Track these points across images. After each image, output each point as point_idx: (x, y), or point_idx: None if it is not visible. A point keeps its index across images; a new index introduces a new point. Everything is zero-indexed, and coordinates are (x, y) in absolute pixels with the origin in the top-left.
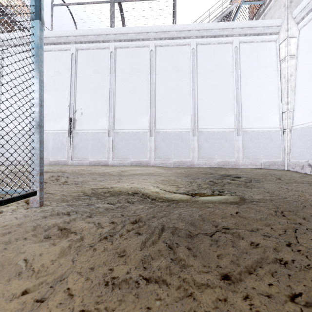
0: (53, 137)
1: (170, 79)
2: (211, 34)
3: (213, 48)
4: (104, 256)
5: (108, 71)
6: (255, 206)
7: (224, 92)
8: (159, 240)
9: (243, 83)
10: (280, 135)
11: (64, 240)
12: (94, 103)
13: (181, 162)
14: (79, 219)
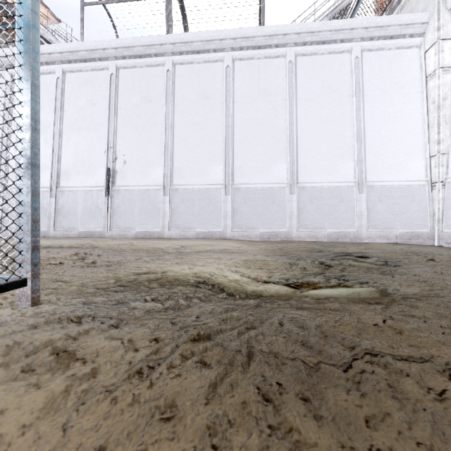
0: (83, 196)
1: (255, 109)
2: (318, 39)
3: (321, 60)
4: (130, 417)
5: (164, 99)
6: (413, 308)
7: (339, 127)
8: (243, 379)
9: (369, 112)
10: (426, 192)
11: (59, 377)
12: (143, 146)
13: (272, 234)
14: (95, 331)
